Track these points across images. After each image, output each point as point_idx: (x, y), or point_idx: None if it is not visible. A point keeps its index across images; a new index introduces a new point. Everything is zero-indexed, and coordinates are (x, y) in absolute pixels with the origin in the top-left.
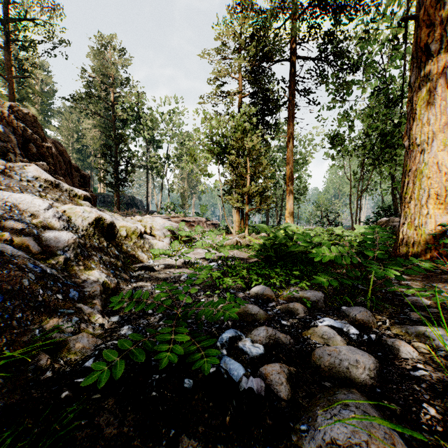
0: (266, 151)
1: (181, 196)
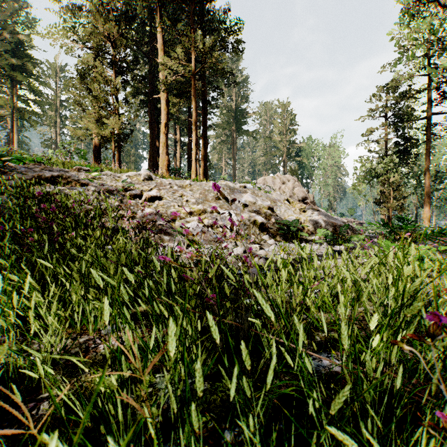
0: (408, 172)
1: (329, 201)
